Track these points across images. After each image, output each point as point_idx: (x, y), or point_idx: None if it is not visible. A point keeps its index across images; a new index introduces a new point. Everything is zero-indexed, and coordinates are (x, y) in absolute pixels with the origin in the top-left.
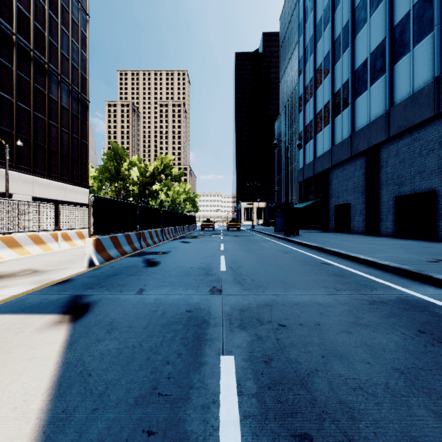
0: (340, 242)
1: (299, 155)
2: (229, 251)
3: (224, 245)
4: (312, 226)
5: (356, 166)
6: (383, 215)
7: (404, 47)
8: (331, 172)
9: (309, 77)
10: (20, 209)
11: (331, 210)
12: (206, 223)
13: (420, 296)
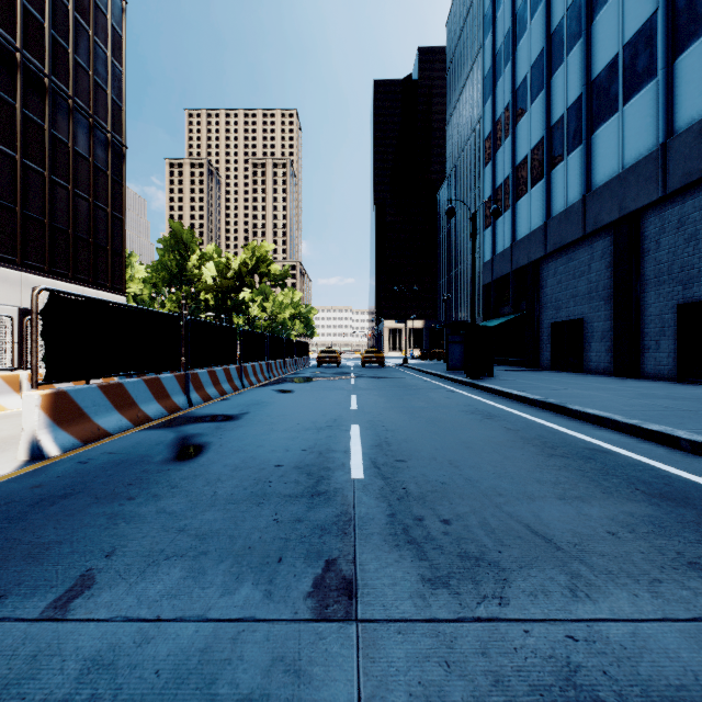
0: (586, 393)
1: (484, 239)
2: (369, 412)
3: (358, 398)
4: (508, 359)
5: (594, 253)
6: (650, 339)
7: (697, 23)
8: (545, 265)
9: (502, 104)
10: None
11: (544, 331)
12: (325, 354)
13: None
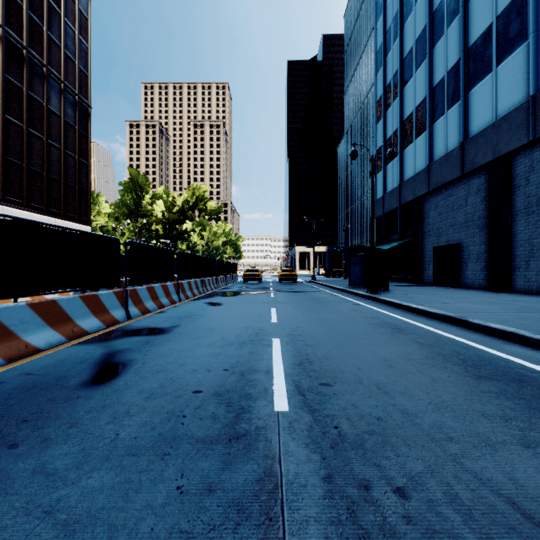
0: (476, 306)
1: (377, 181)
2: (288, 325)
3: (277, 311)
4: (396, 276)
5: (470, 189)
6: (521, 260)
7: None
8: (428, 200)
9: (391, 72)
10: None
11: (426, 254)
12: (250, 273)
13: None
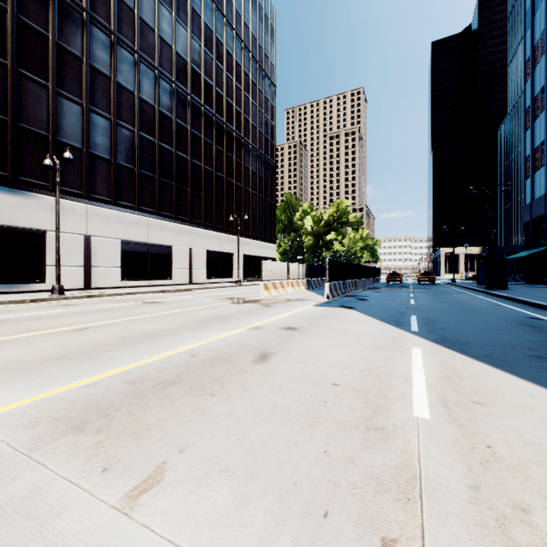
0: (546, 295)
1: (525, 187)
2: (418, 297)
3: (414, 294)
4: (545, 280)
5: None
6: None
7: None
8: None
9: (539, 85)
10: (276, 266)
11: None
12: (392, 276)
13: (535, 315)
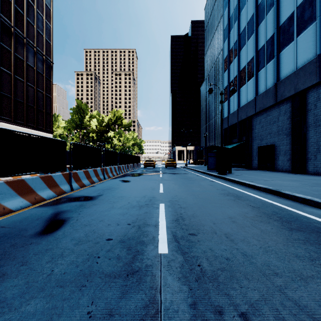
0: (285, 182)
1: (224, 107)
2: (169, 194)
3: (164, 185)
4: (236, 164)
5: (281, 112)
6: (311, 154)
7: None
8: (255, 118)
9: (233, 41)
10: None
11: (254, 151)
12: (148, 162)
13: None
